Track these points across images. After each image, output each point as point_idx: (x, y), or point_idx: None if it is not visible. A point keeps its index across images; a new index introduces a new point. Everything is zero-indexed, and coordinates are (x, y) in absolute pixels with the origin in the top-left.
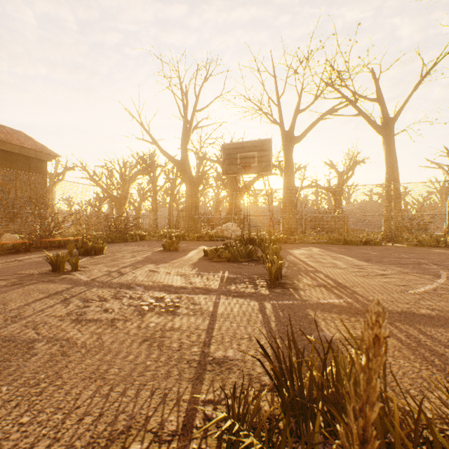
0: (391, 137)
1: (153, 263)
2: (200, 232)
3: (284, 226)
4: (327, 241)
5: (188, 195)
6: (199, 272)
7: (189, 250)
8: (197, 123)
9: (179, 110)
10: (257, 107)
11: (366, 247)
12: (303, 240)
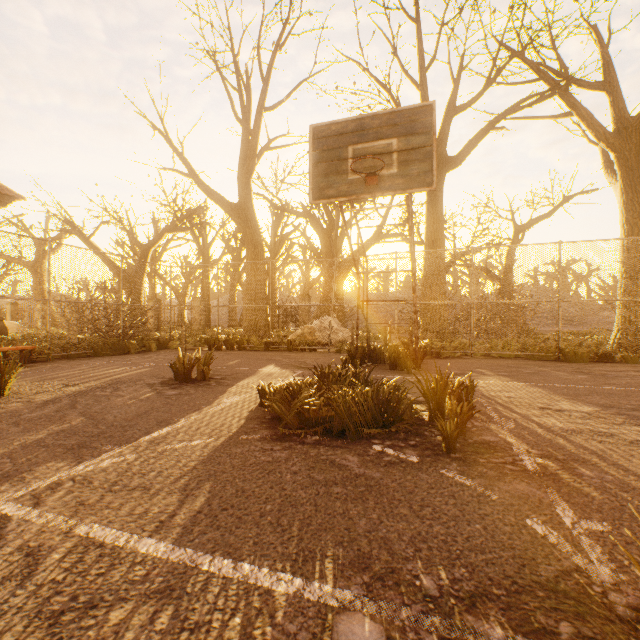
0: (633, 153)
1: (77, 449)
2: (270, 334)
3: (433, 323)
4: (521, 353)
5: (251, 267)
6: (190, 551)
7: (233, 380)
8: (269, 141)
9: (232, 104)
10: (382, 87)
11: (618, 368)
12: (472, 352)
